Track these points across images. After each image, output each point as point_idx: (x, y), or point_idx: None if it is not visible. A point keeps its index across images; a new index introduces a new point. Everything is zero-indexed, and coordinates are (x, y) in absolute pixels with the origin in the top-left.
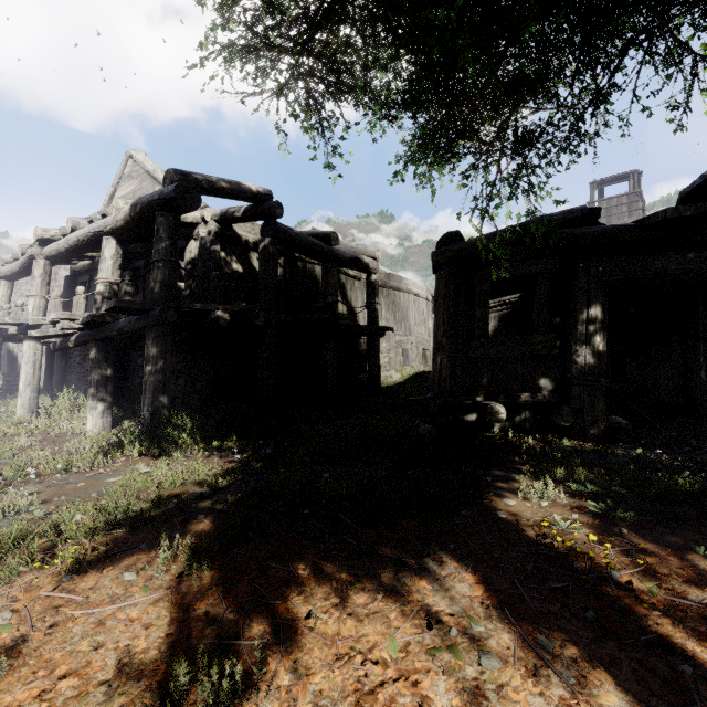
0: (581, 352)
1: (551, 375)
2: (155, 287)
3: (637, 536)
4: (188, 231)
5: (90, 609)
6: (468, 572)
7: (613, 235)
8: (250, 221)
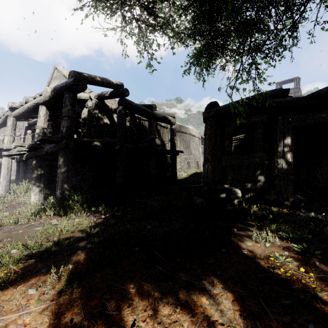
0: (280, 162)
1: (264, 174)
2: (63, 130)
3: (325, 266)
4: (83, 103)
5: (1, 316)
6: (230, 291)
7: (297, 102)
8: (112, 98)
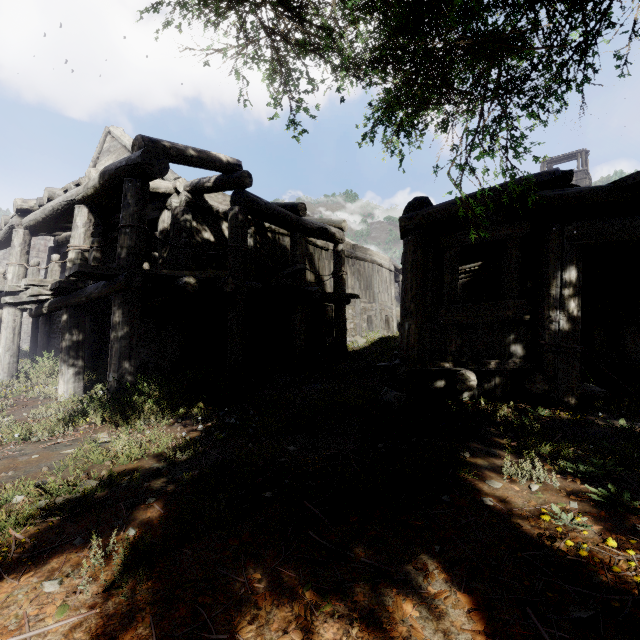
0: (555, 318)
1: (522, 341)
2: (121, 253)
3: None
4: (161, 201)
5: None
6: (463, 590)
7: (589, 197)
8: (220, 191)
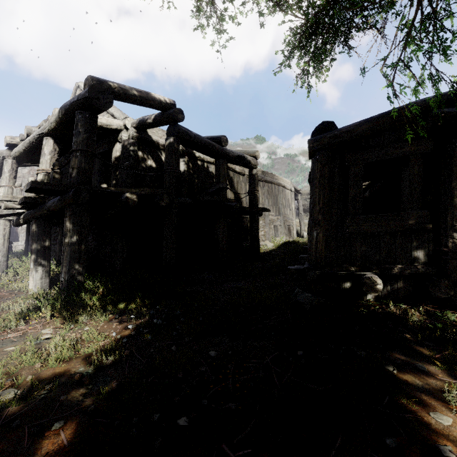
0: None
1: (424, 248)
2: (72, 173)
3: None
4: (114, 136)
5: None
6: None
7: None
8: (159, 126)
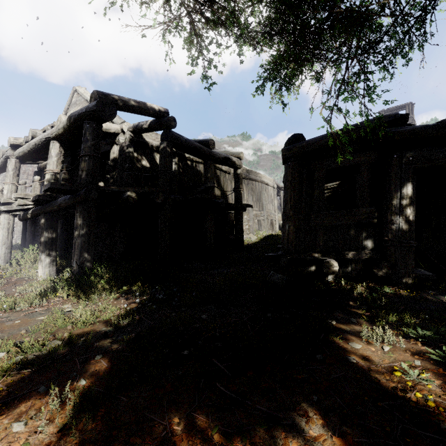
0: (395, 221)
1: (371, 238)
2: (82, 175)
3: None
4: (112, 139)
5: None
6: (337, 434)
7: (422, 133)
8: (153, 131)
